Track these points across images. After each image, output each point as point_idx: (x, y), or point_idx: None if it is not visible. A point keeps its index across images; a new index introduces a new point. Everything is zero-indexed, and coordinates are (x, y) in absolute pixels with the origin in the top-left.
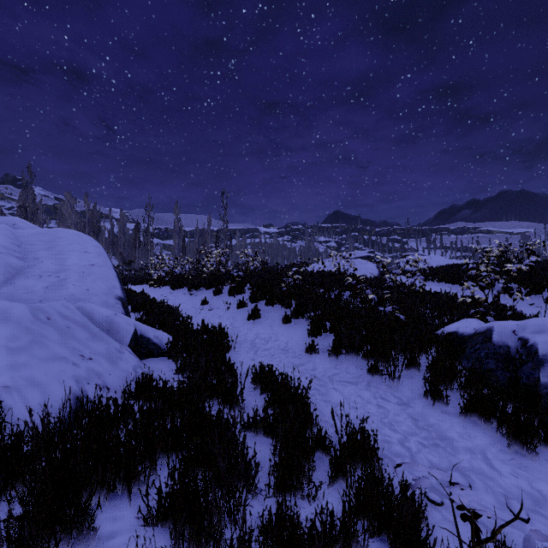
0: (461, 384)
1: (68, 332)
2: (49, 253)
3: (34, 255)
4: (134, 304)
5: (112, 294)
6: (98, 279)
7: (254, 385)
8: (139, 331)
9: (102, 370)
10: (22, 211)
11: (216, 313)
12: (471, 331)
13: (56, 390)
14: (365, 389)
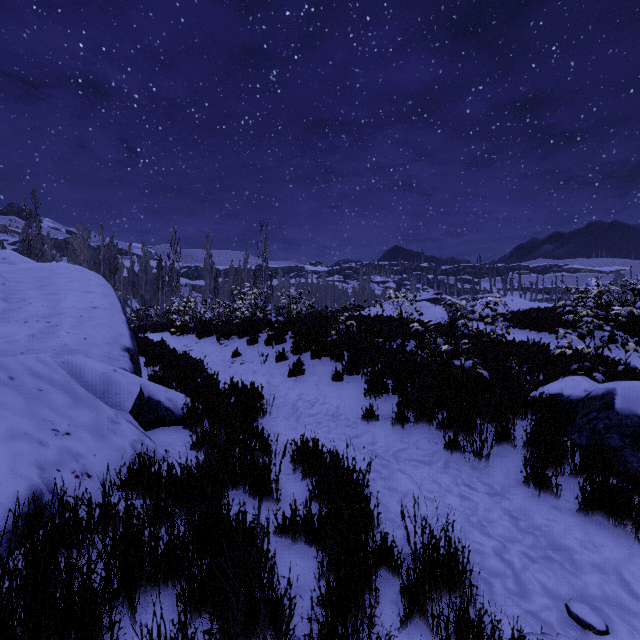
0: (574, 468)
1: (38, 397)
2: (40, 293)
3: (21, 295)
4: (148, 356)
5: (118, 344)
6: (100, 325)
7: (294, 466)
8: (147, 392)
9: (83, 449)
10: (25, 246)
11: (249, 368)
12: (581, 394)
13: (4, 485)
14: (442, 471)
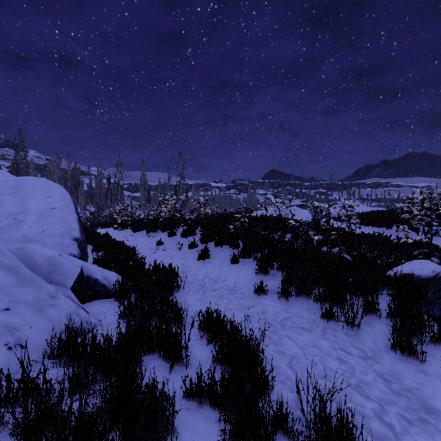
0: (434, 336)
1: None
2: (12, 197)
3: None
4: (95, 245)
5: (69, 235)
6: (55, 221)
7: (201, 333)
8: (87, 272)
9: (20, 322)
10: (14, 168)
11: (169, 253)
12: (429, 274)
13: None
14: (321, 337)
